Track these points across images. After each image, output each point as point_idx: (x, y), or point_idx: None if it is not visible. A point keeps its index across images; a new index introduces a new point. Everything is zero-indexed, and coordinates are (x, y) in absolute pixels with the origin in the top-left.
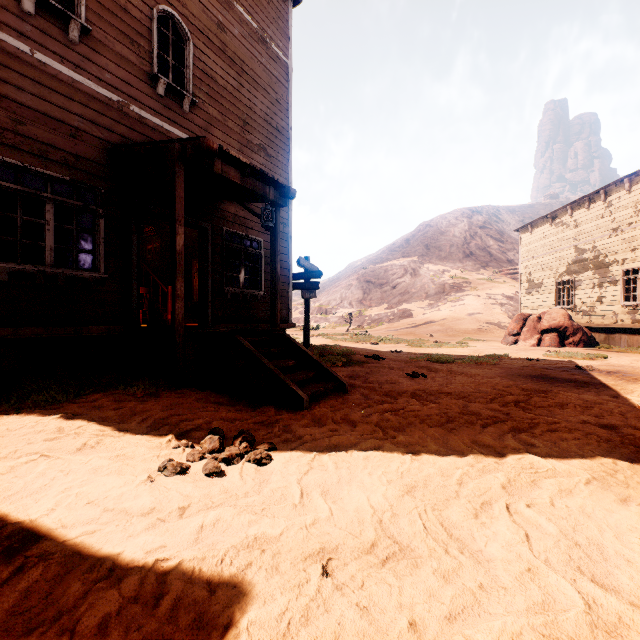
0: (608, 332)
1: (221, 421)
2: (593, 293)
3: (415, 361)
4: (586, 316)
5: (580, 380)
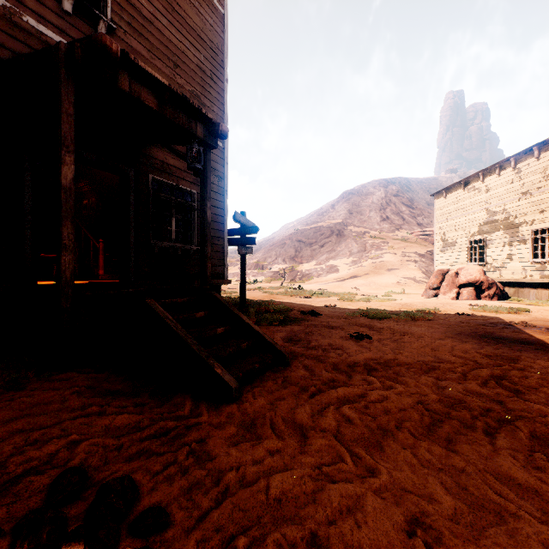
0: (517, 286)
1: (97, 439)
2: (503, 251)
3: (352, 317)
4: (497, 272)
5: (531, 340)
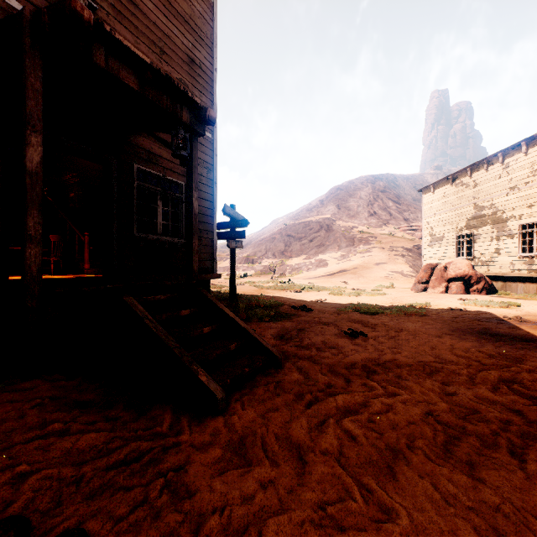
0: (505, 280)
1: (52, 469)
2: (491, 245)
3: (344, 312)
4: (484, 266)
5: (530, 337)
